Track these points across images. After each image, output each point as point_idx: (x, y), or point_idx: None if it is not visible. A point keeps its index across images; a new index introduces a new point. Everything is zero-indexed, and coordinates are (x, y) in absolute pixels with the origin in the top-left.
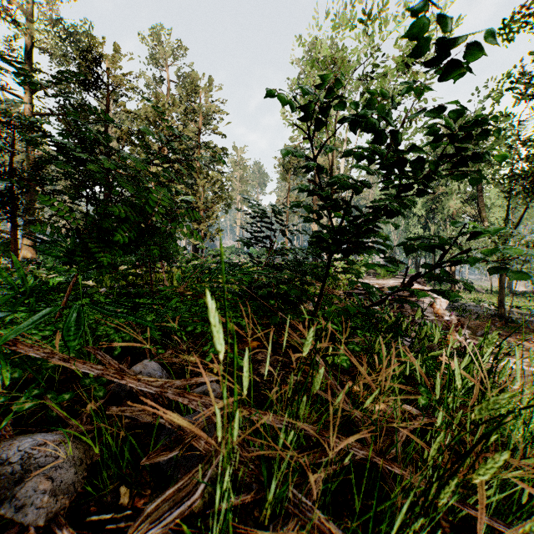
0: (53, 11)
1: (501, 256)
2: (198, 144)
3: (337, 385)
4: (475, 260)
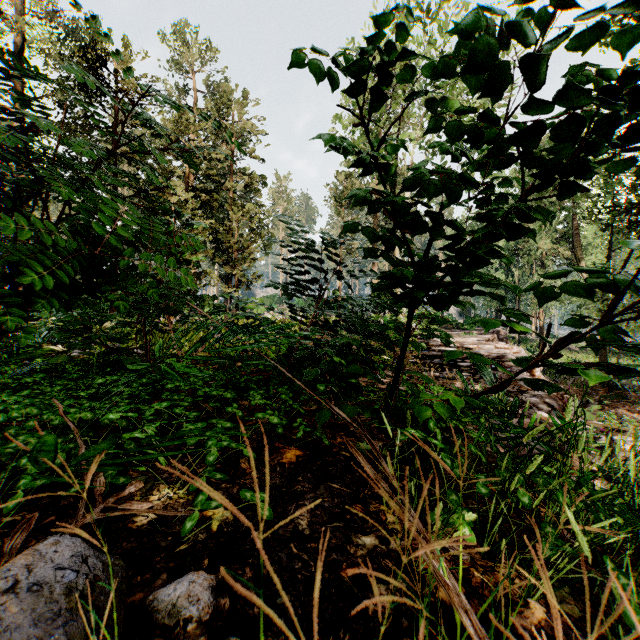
0: (50, 2)
1: (604, 308)
2: (231, 170)
3: (460, 594)
4: None
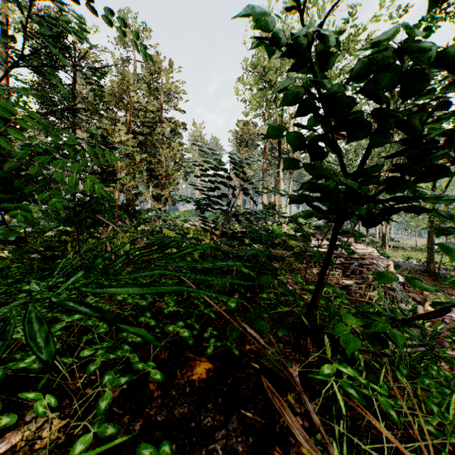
0: None
1: (431, 219)
2: (160, 118)
3: None
4: None
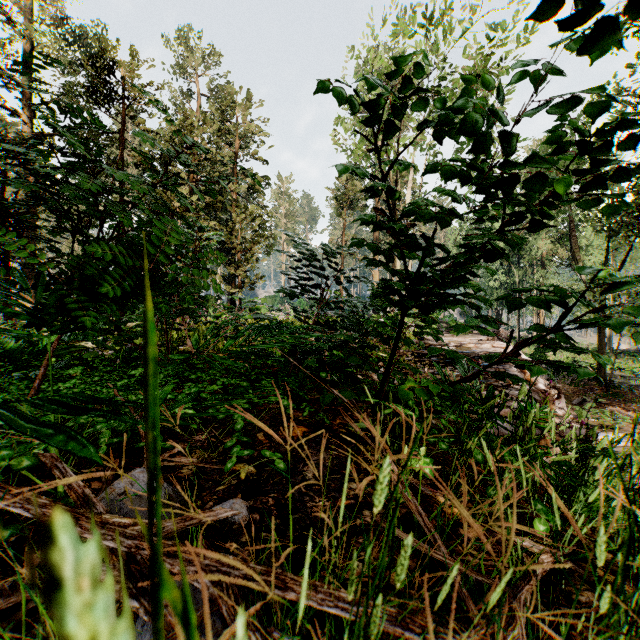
0: (58, 9)
1: None
2: (234, 172)
3: (418, 507)
4: (617, 322)
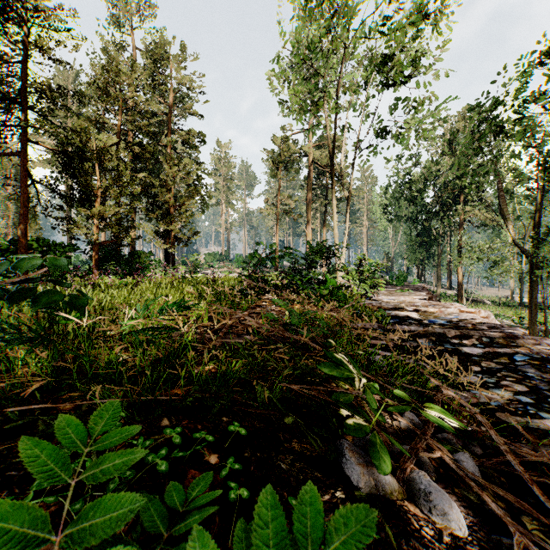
0: None
1: (544, 265)
2: (168, 126)
3: None
4: None
